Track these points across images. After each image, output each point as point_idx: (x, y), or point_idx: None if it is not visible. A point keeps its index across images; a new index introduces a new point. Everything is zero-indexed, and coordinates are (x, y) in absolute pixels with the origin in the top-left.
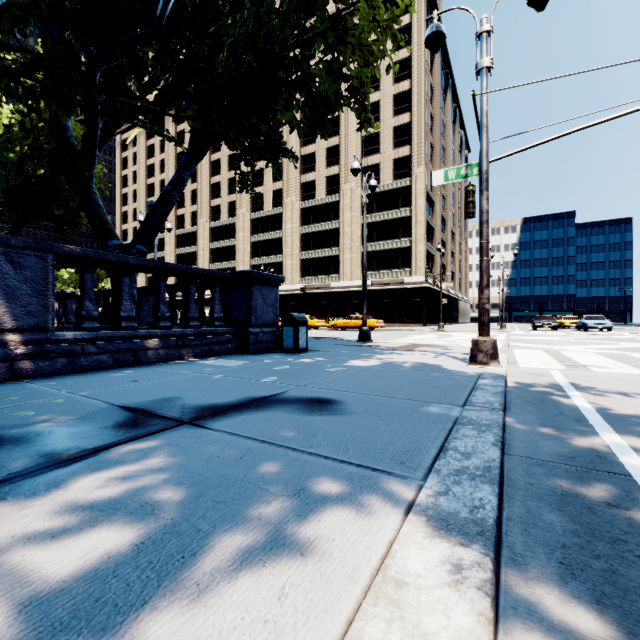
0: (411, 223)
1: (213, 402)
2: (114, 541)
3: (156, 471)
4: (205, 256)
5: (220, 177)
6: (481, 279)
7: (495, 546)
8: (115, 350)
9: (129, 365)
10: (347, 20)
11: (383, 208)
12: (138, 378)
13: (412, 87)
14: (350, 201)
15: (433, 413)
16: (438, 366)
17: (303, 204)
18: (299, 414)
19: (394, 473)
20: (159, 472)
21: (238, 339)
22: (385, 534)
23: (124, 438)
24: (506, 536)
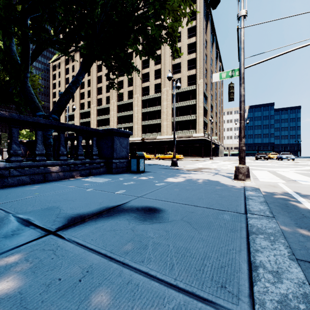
0: (196, 107)
1: (79, 211)
2: None
3: None
4: (94, 123)
5: (102, 84)
6: (240, 133)
7: None
8: (31, 173)
9: (40, 182)
10: None
11: (182, 100)
12: (40, 191)
13: (197, 40)
14: (166, 96)
15: (228, 221)
16: (218, 182)
17: (143, 98)
18: (136, 222)
19: (220, 305)
20: None
21: (106, 166)
22: None
23: None
24: None
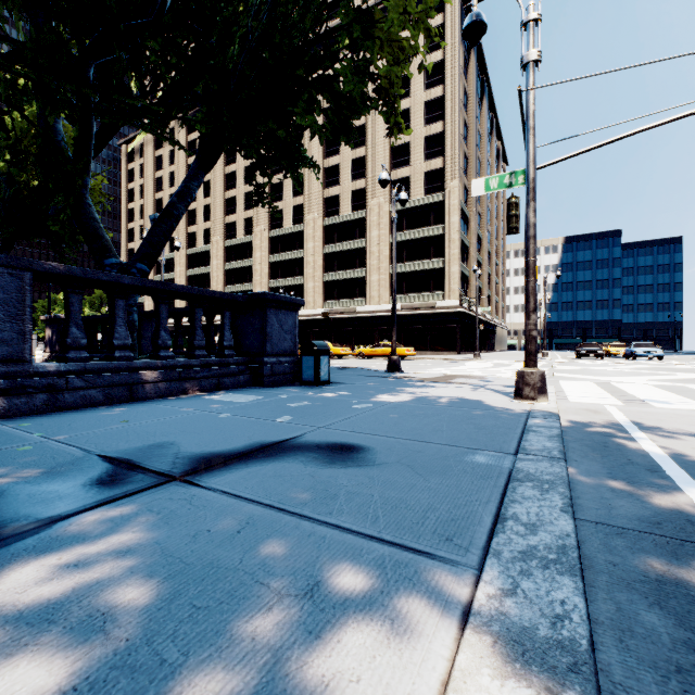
0: (444, 242)
1: (214, 449)
2: (33, 685)
3: (123, 554)
4: (219, 278)
5: (235, 191)
6: (527, 302)
7: (598, 692)
8: (106, 384)
9: (123, 401)
10: (375, 11)
11: (414, 225)
12: (130, 417)
13: (445, 93)
14: (377, 218)
15: (480, 464)
16: (479, 402)
17: (326, 221)
18: (317, 466)
19: (439, 556)
20: (126, 556)
21: (251, 370)
22: (434, 668)
23: (93, 502)
24: (596, 652)
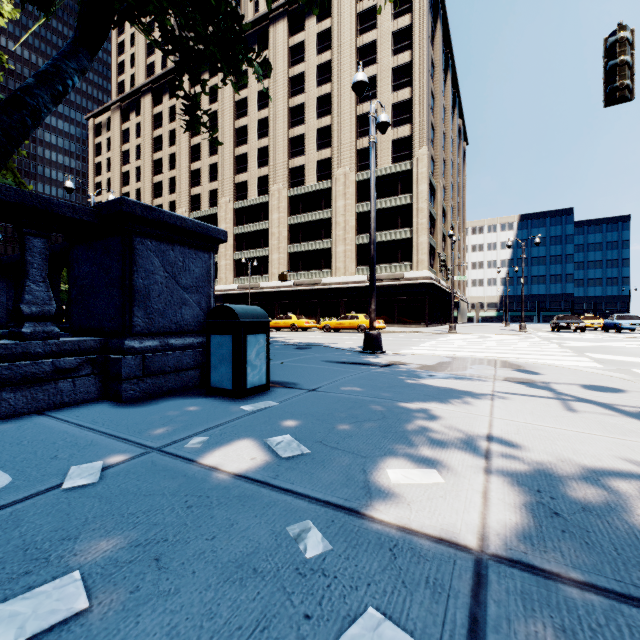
0: (412, 211)
1: None
2: None
3: None
4: None
5: (200, 163)
6: None
7: None
8: None
9: None
10: None
11: (380, 195)
12: None
13: (413, 58)
14: (343, 187)
15: None
16: None
17: (291, 191)
18: None
19: None
20: None
21: (97, 366)
22: None
23: None
24: None
